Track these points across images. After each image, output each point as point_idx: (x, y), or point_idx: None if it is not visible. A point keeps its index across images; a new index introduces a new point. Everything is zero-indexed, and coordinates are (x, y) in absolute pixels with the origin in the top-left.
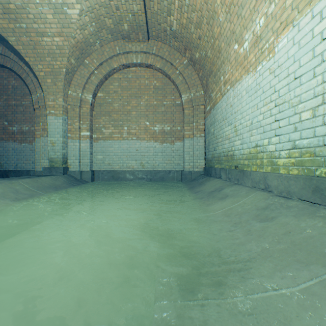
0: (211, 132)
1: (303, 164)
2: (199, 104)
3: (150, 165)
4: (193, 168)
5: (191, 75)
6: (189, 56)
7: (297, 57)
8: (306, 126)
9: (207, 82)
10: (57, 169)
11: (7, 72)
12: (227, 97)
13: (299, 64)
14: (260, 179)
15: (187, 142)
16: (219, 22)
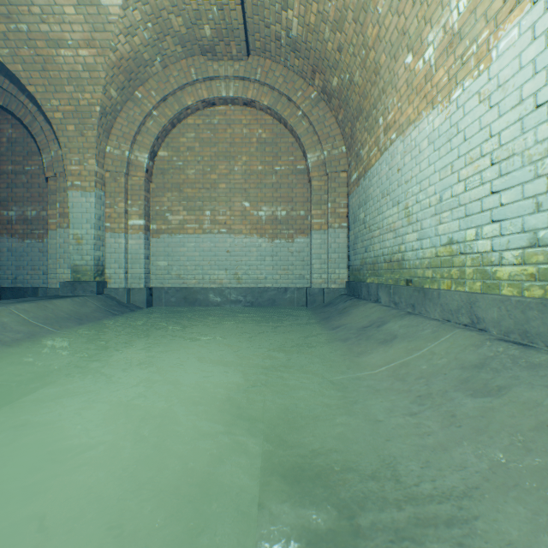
0: (360, 220)
1: None
2: (338, 170)
3: (251, 278)
4: (328, 283)
5: (323, 118)
6: (321, 85)
7: (543, 63)
8: None
9: (353, 131)
10: (86, 286)
11: None
12: (392, 154)
13: (547, 77)
14: (460, 306)
15: (317, 238)
16: (376, 15)
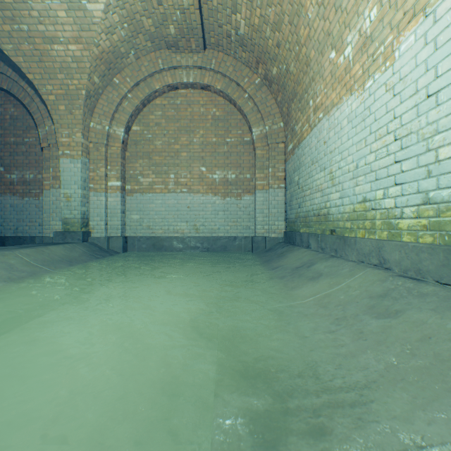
0: (295, 182)
1: (442, 228)
2: (277, 142)
3: (207, 228)
4: (269, 233)
5: (265, 99)
6: (263, 73)
7: (432, 63)
8: (448, 168)
9: (289, 110)
10: (74, 235)
11: (4, 95)
12: (319, 130)
13: (435, 74)
14: (371, 250)
15: (260, 196)
16: (307, 19)
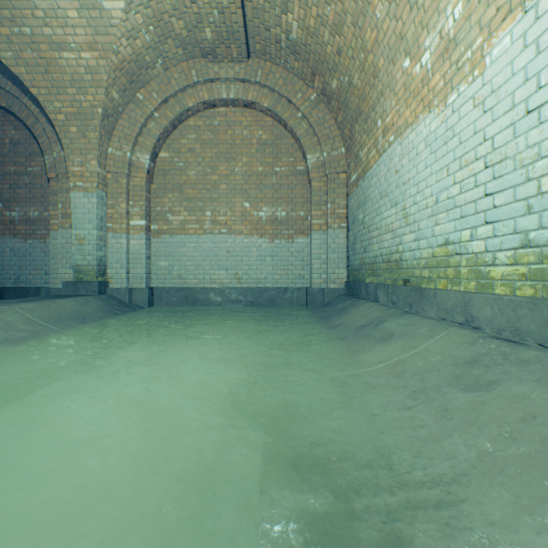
0: (359, 220)
1: (545, 277)
2: (337, 171)
3: (252, 278)
4: (327, 283)
5: (323, 119)
6: (320, 87)
7: (533, 71)
8: None
9: (352, 132)
10: (88, 286)
11: (2, 115)
12: (390, 156)
13: (537, 84)
14: (456, 305)
15: (317, 238)
16: (375, 20)
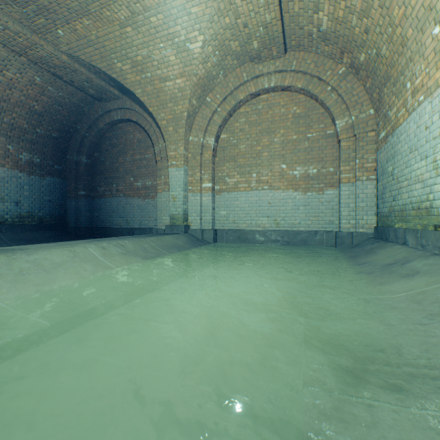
0: (388, 172)
1: None
2: (365, 131)
3: (287, 223)
4: (355, 228)
5: (351, 88)
6: (348, 62)
7: None
8: None
9: (380, 95)
10: (178, 227)
11: (133, 125)
12: (419, 114)
13: None
14: None
15: (345, 190)
16: None
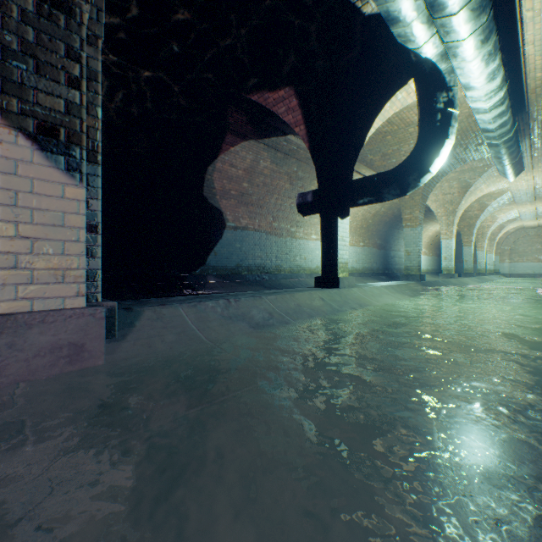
0: None
1: None
2: None
3: (537, 272)
4: None
5: None
6: None
7: None
8: None
9: None
10: (497, 273)
11: None
12: None
13: None
14: None
15: None
16: None
